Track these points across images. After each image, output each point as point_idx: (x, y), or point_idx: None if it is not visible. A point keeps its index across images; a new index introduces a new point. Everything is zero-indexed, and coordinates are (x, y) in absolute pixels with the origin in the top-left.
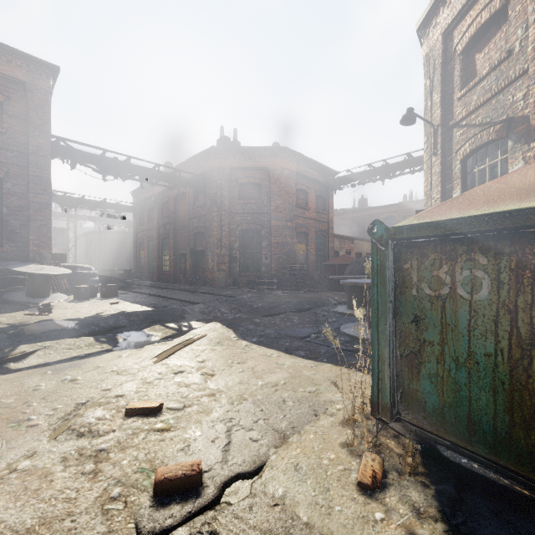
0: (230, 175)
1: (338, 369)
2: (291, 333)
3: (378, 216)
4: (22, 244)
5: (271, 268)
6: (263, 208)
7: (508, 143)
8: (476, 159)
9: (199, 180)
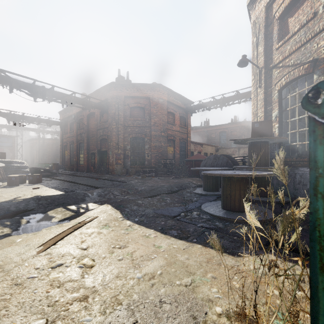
0: (124, 101)
1: (207, 250)
2: (165, 212)
3: (216, 131)
4: None
5: (151, 162)
6: (146, 123)
7: (314, 76)
8: (288, 89)
9: (103, 104)
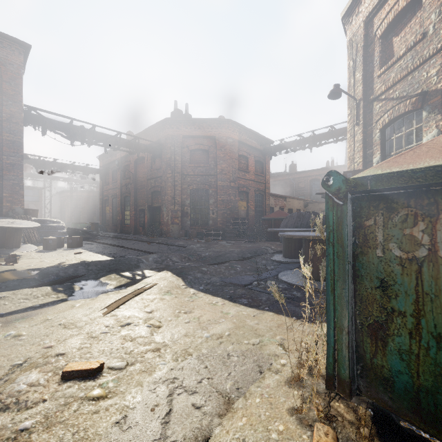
0: (182, 143)
1: (280, 317)
2: (234, 280)
3: (305, 178)
4: None
5: (217, 222)
6: (211, 171)
7: (423, 113)
8: (393, 128)
9: (155, 147)
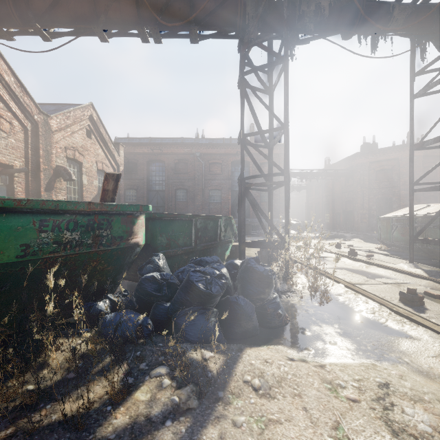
0: (369, 167)
1: None
2: None
3: None
4: (277, 212)
5: None
6: (394, 184)
7: None
8: None
9: (348, 172)
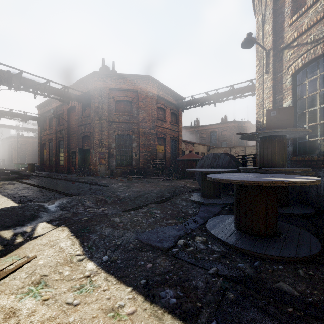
0: (109, 94)
1: None
2: (153, 238)
3: (206, 130)
4: None
5: (139, 162)
6: (134, 119)
7: None
8: (306, 72)
9: (84, 96)
